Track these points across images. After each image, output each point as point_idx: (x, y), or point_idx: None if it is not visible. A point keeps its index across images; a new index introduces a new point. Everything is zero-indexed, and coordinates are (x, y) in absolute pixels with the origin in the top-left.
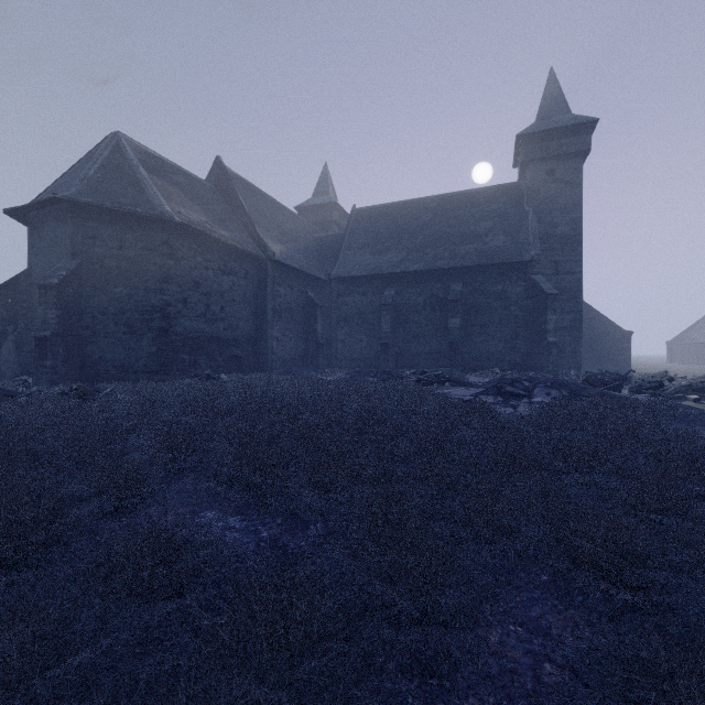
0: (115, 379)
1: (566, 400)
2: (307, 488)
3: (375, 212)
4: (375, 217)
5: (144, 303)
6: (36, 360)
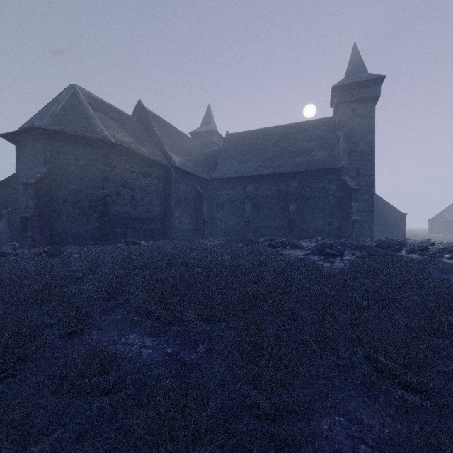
0: (72, 244)
1: (366, 258)
2: (197, 319)
3: (240, 136)
4: (240, 139)
5: (91, 195)
6: (21, 232)
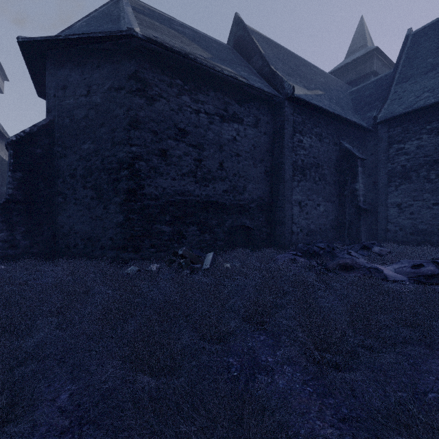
0: (83, 254)
1: None
2: None
3: None
4: None
5: (111, 159)
6: None
